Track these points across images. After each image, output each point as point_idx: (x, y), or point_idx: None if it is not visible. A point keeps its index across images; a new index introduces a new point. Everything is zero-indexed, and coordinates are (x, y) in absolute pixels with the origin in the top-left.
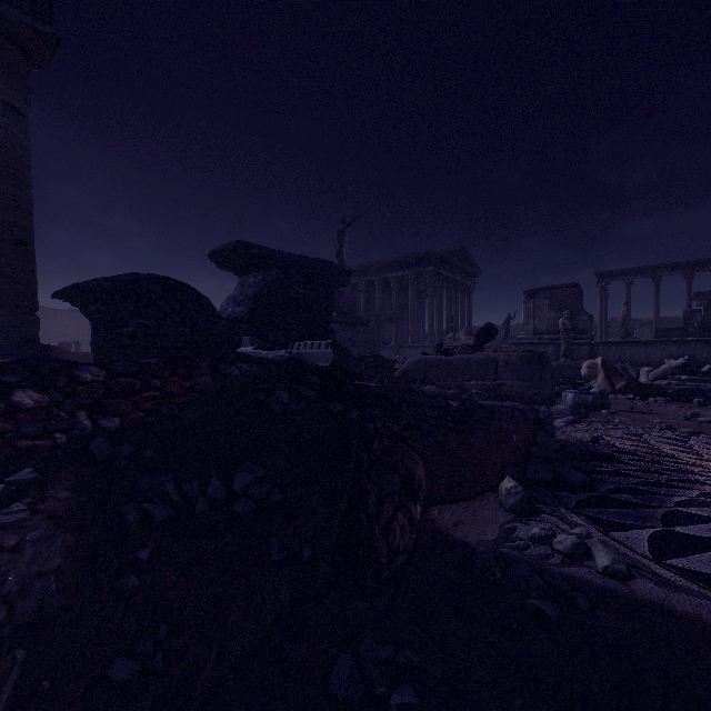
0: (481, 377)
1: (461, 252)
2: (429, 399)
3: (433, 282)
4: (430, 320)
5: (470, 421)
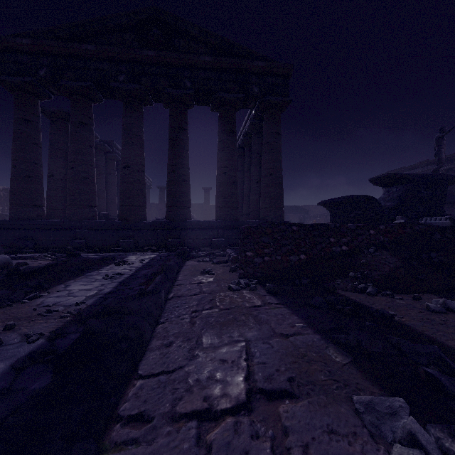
0: None
1: None
2: None
3: None
4: None
5: None
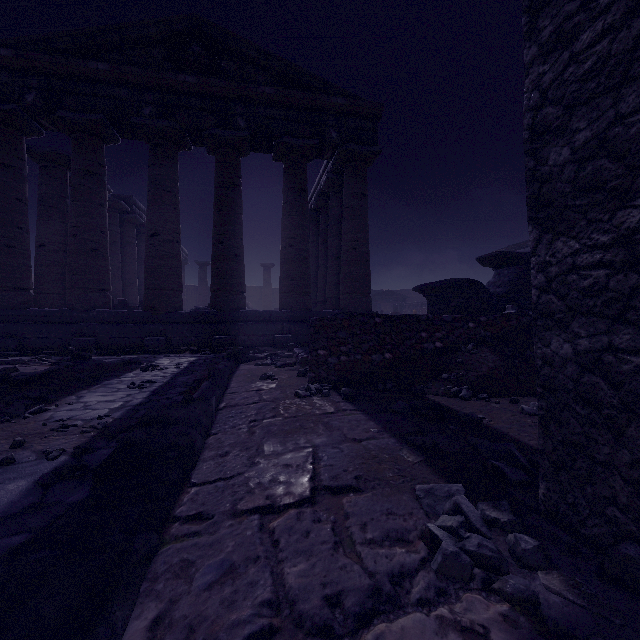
0: None
1: None
2: None
3: None
4: None
5: None
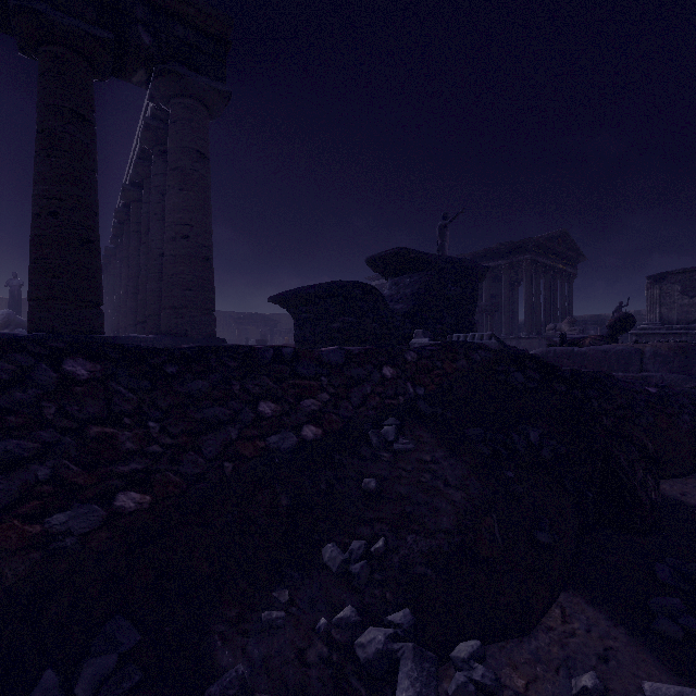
0: (622, 368)
1: (561, 237)
2: (629, 384)
3: (530, 271)
4: (526, 311)
5: (675, 406)
